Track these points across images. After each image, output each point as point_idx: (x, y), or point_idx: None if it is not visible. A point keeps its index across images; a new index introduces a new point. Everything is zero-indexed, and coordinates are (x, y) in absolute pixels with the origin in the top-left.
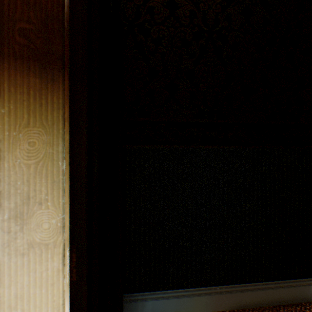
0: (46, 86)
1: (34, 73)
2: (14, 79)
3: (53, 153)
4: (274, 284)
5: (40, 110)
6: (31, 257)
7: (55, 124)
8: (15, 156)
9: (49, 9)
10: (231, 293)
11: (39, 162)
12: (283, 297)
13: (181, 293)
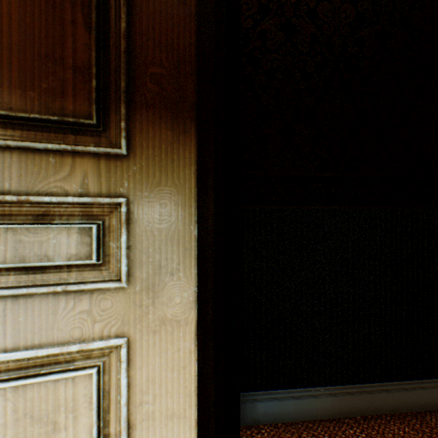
0: (177, 138)
1: (165, 125)
2: (145, 131)
3: (185, 216)
4: (417, 384)
5: (171, 166)
6: (162, 335)
7: (186, 182)
8: (147, 219)
9: (181, 50)
10: (363, 394)
11: (171, 226)
12: (429, 401)
13: (299, 393)
